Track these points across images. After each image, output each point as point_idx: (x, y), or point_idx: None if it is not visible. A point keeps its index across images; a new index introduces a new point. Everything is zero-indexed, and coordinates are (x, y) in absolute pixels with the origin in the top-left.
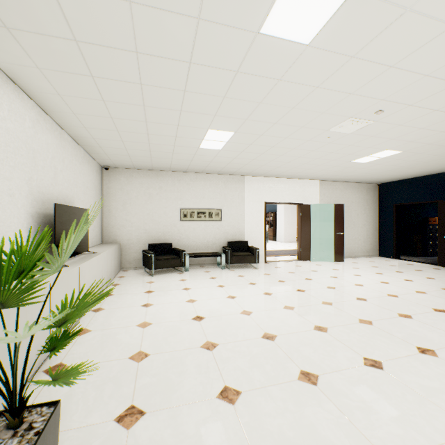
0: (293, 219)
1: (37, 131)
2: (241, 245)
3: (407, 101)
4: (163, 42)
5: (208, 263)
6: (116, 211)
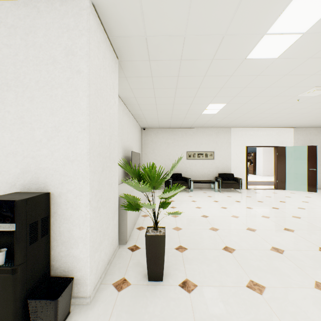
0: (270, 158)
1: (123, 116)
2: (228, 176)
3: None
4: (192, 71)
5: (204, 187)
6: (149, 153)
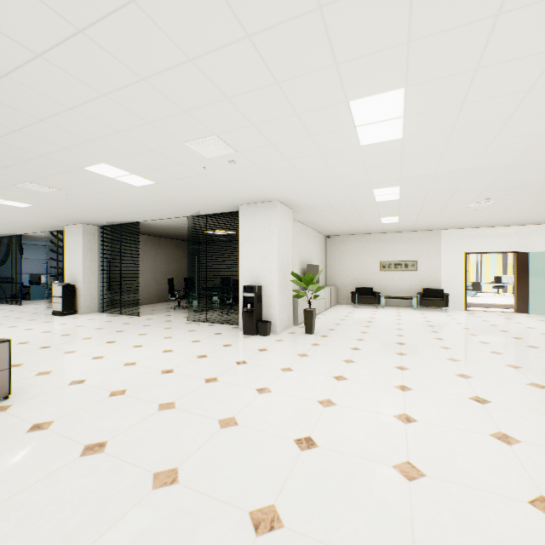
0: None
1: (301, 234)
2: (435, 292)
3: (498, 194)
4: (343, 208)
5: (403, 306)
6: (334, 264)
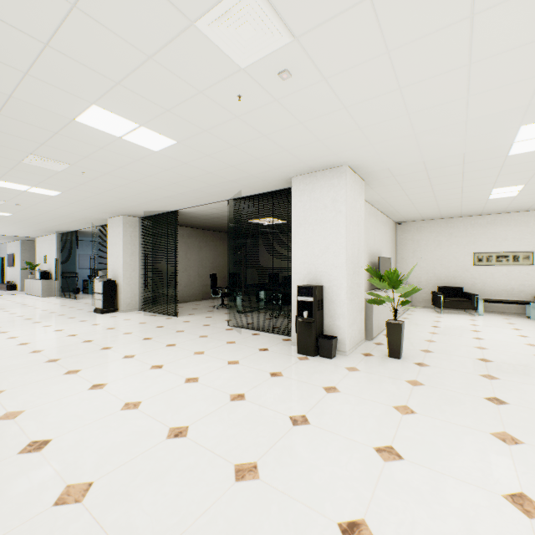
0: None
1: (369, 218)
2: None
3: None
4: (443, 173)
5: (511, 313)
6: (407, 257)
